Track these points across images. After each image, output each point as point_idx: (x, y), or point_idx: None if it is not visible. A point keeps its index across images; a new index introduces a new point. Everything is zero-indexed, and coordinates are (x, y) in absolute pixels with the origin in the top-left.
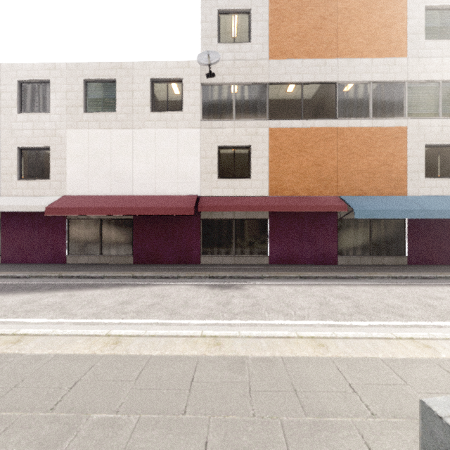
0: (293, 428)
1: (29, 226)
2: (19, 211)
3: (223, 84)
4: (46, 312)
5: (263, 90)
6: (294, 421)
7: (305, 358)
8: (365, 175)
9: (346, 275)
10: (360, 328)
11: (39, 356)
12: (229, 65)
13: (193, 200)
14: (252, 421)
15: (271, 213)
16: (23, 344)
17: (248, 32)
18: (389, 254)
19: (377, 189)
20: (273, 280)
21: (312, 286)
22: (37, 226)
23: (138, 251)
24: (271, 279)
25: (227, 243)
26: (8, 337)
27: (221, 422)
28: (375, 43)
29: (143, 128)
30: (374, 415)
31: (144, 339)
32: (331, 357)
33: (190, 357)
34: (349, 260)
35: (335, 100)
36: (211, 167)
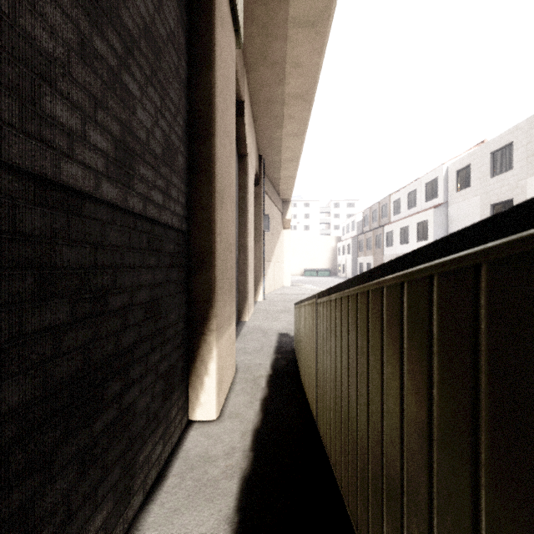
0: None
1: None
2: None
3: None
4: None
5: None
6: None
7: None
8: None
9: None
10: None
11: None
12: None
13: None
14: None
15: None
16: None
17: None
18: None
19: None
20: None
21: None
22: None
23: None
24: None
25: None
26: None
27: None
28: None
29: None
30: None
31: None
32: None
33: None
34: None
35: None
36: None
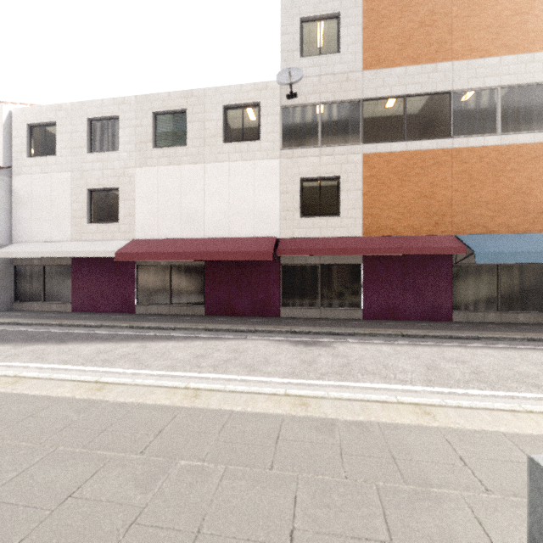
0: (390, 494)
1: (99, 273)
2: (89, 257)
3: (306, 105)
4: (121, 362)
5: (355, 108)
6: (392, 488)
7: (406, 425)
8: (490, 207)
9: (463, 335)
10: (478, 398)
11: (122, 404)
12: (314, 82)
13: (272, 243)
14: (343, 483)
15: (366, 257)
16: (106, 391)
17: (337, 40)
18: (525, 309)
19: (508, 225)
20: (367, 338)
21: (418, 346)
22: (106, 272)
23: (210, 301)
24: (365, 337)
25: (311, 293)
26: (91, 384)
27: (310, 480)
28: (505, 37)
29: (215, 162)
30: (489, 491)
31: (224, 395)
32: (438, 427)
33: (274, 415)
34: (468, 316)
35: (449, 113)
36: (293, 204)
